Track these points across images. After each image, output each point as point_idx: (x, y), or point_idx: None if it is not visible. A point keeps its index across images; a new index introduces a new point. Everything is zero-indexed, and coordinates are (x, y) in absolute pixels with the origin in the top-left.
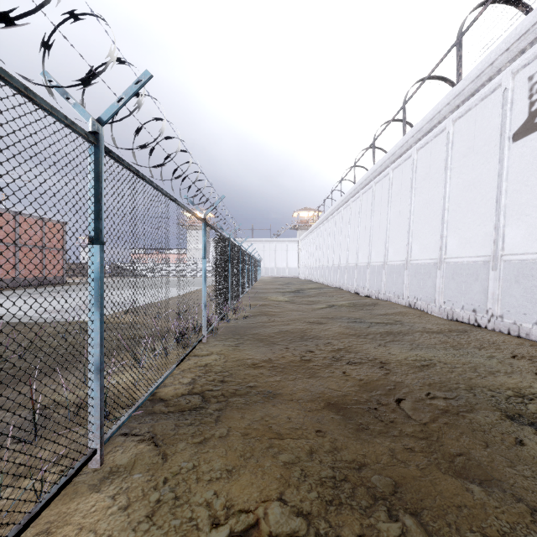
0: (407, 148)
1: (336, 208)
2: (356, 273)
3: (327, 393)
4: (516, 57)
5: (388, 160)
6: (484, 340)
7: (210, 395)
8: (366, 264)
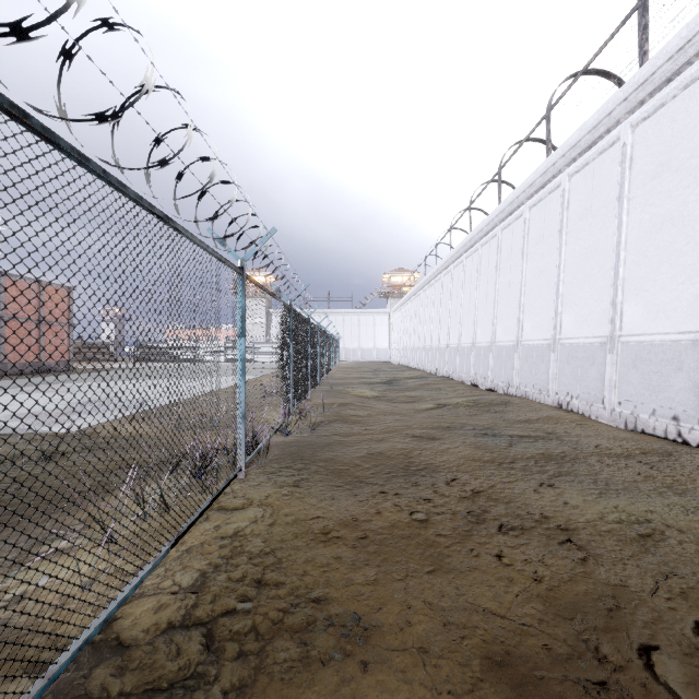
0: (553, 175)
1: (442, 267)
2: (473, 356)
3: (479, 625)
4: None
5: (523, 194)
6: None
7: (226, 630)
8: (488, 345)
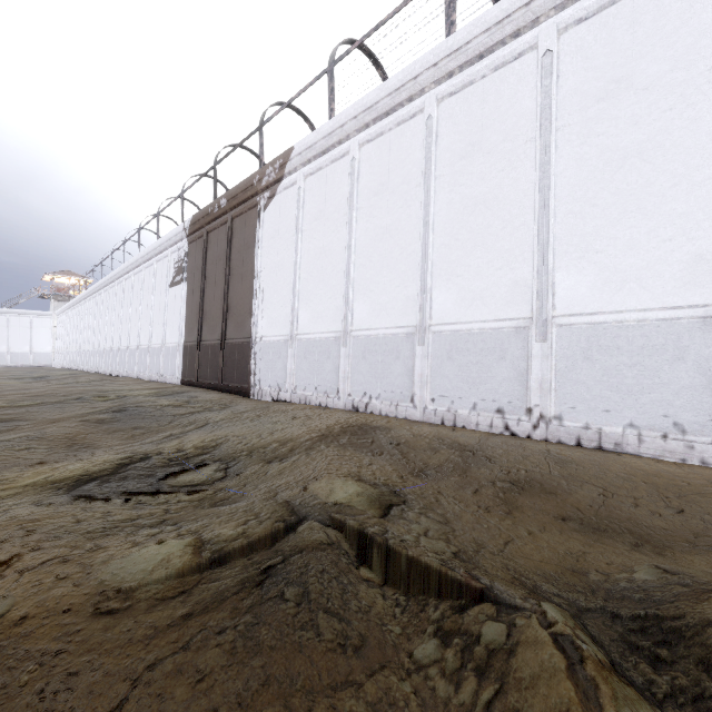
0: (140, 264)
1: (97, 289)
2: (111, 356)
3: (30, 395)
4: (171, 246)
5: (131, 266)
6: (144, 384)
7: None
8: (118, 348)
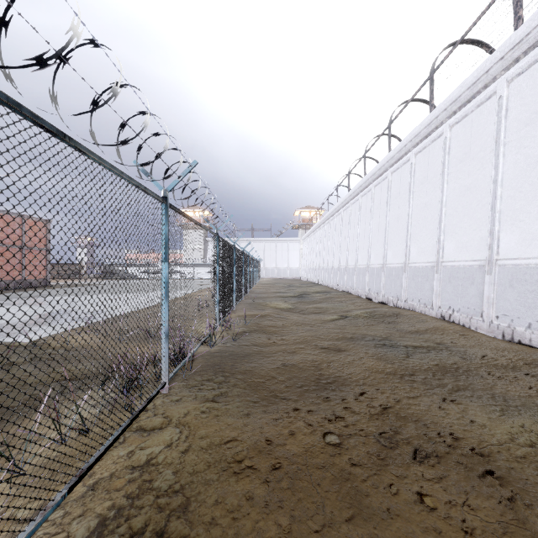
0: (436, 126)
1: (342, 204)
2: (367, 275)
3: None
4: None
5: (410, 143)
6: None
7: None
8: (380, 266)
